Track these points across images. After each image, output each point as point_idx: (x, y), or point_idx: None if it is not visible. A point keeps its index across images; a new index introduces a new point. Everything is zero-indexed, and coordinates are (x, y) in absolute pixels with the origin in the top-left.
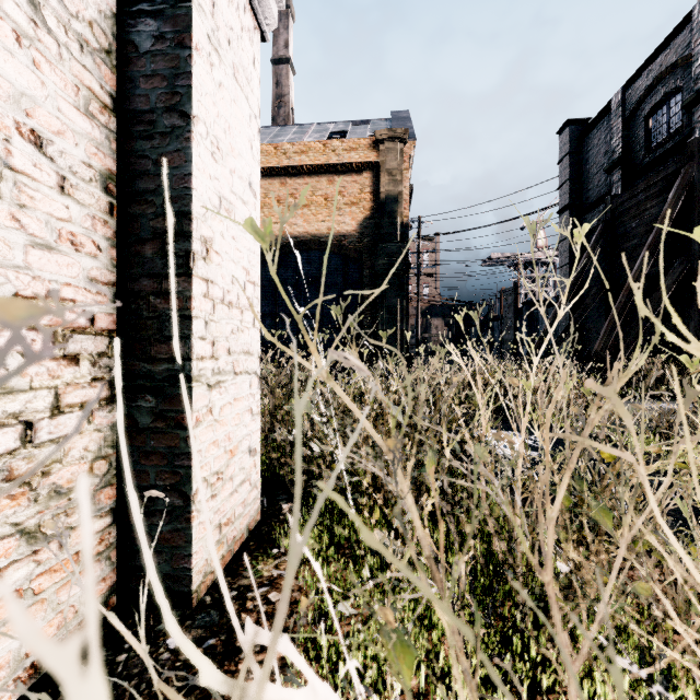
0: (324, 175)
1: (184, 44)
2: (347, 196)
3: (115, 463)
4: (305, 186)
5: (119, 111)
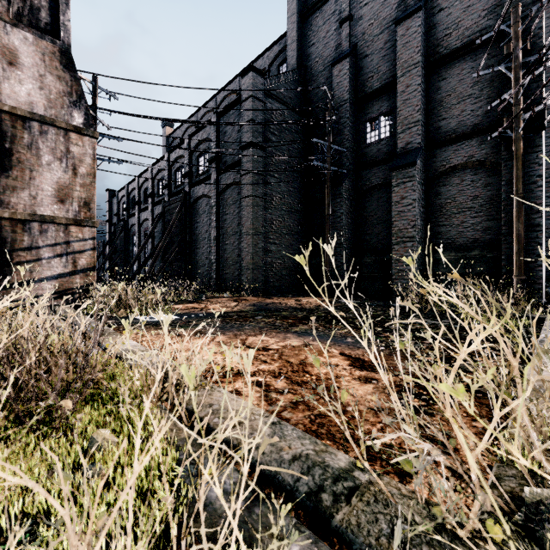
0: None
1: None
2: None
3: None
4: None
5: None
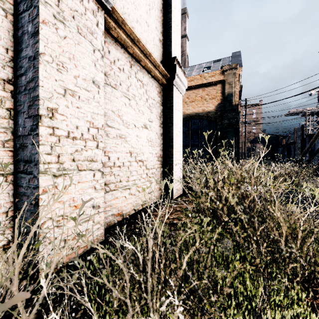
0: (200, 88)
1: (172, 113)
2: (210, 95)
3: (162, 176)
4: (193, 93)
5: (162, 123)
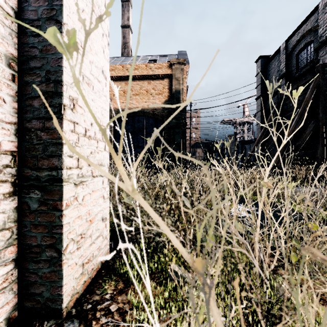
0: (146, 80)
1: None
2: (157, 90)
3: (16, 231)
4: (137, 85)
5: (19, 19)
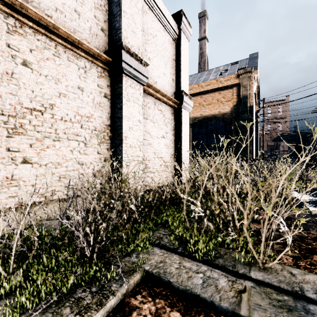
0: (216, 91)
1: (181, 126)
2: (226, 98)
3: (174, 168)
4: (209, 97)
5: (175, 133)
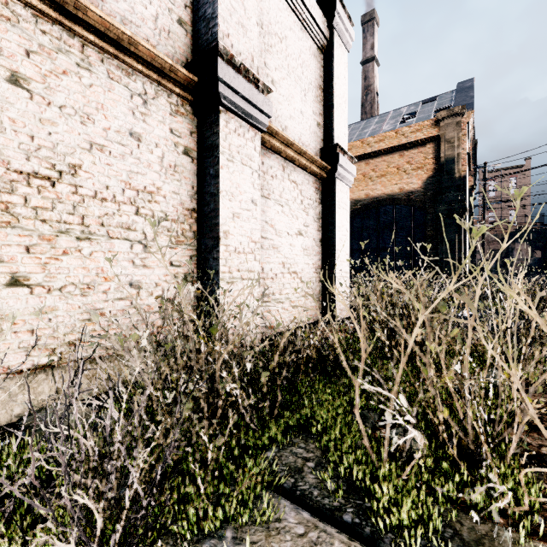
0: (396, 152)
1: (334, 213)
2: (414, 164)
3: (321, 292)
4: (382, 162)
5: (322, 226)
